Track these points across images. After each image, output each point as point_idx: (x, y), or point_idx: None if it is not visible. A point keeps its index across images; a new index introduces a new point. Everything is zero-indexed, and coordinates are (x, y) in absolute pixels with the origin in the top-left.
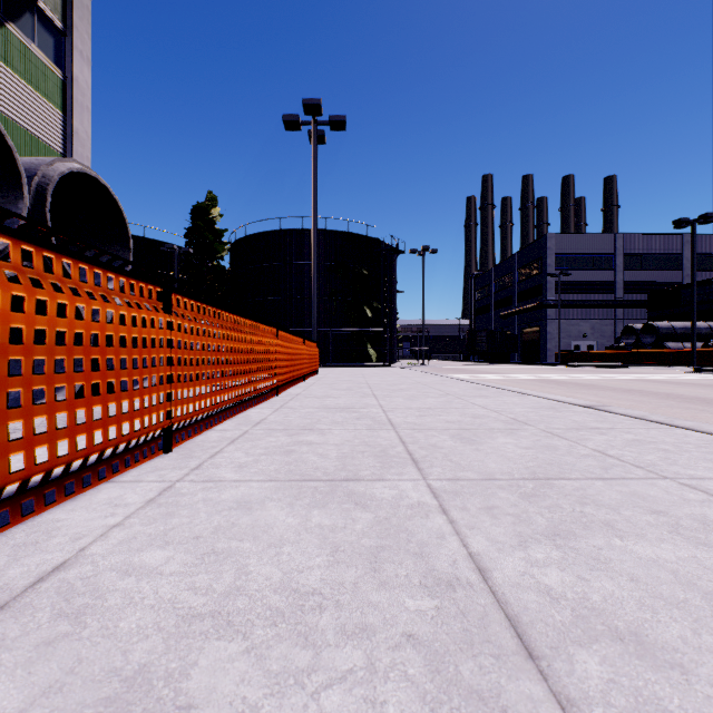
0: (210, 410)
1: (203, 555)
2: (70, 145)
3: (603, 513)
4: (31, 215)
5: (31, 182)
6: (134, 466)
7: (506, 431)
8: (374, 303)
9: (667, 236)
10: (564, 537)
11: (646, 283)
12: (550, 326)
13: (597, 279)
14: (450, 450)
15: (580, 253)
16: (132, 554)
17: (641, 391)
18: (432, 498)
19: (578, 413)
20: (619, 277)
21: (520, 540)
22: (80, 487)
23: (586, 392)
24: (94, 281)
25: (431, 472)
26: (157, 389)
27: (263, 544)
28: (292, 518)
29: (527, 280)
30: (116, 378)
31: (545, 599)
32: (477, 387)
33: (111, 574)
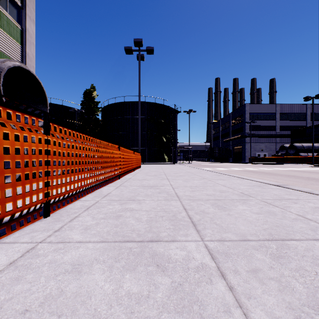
0: (77, 189)
1: None
2: (25, 60)
3: None
4: None
5: None
6: (19, 228)
7: (241, 201)
8: (167, 135)
9: (299, 105)
10: None
11: (290, 126)
12: (247, 146)
13: (268, 124)
14: (213, 215)
15: (260, 112)
16: None
17: (294, 176)
18: (211, 260)
19: (274, 189)
20: (278, 123)
21: (295, 316)
22: None
23: (268, 176)
24: None
25: (205, 234)
26: (37, 180)
27: None
28: (108, 284)
29: (236, 125)
30: (0, 174)
31: None
32: (217, 174)
33: None
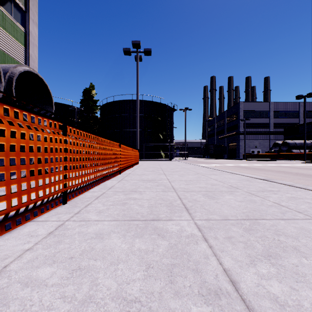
0: (86, 182)
1: (73, 270)
2: (28, 61)
3: (290, 240)
4: (5, 90)
5: (5, 75)
6: (46, 212)
7: (228, 192)
8: (164, 132)
9: (292, 103)
10: (274, 257)
11: (283, 123)
12: (241, 143)
13: (262, 121)
14: (203, 202)
15: (254, 110)
16: (32, 270)
17: (284, 171)
18: (198, 231)
19: (260, 183)
20: (271, 121)
21: (251, 260)
22: (15, 225)
23: (259, 172)
24: (23, 118)
25: (196, 215)
26: (58, 173)
27: (107, 262)
28: (124, 244)
29: (231, 122)
30: (35, 168)
31: (276, 306)
32: (211, 170)
33: (17, 285)
